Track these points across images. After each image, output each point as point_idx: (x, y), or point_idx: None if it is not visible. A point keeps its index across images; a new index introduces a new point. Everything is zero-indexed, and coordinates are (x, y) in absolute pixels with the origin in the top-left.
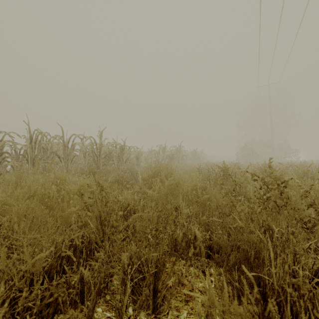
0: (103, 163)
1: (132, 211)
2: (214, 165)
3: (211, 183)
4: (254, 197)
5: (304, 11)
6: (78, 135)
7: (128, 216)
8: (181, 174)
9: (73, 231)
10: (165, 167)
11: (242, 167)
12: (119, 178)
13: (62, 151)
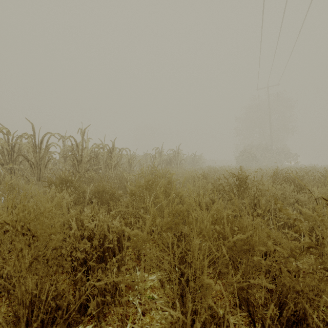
0: (88, 168)
1: (109, 249)
2: (217, 171)
3: (224, 195)
4: (309, 225)
5: (308, 8)
6: (53, 134)
7: (102, 256)
8: (181, 181)
9: (1, 289)
10: (163, 175)
11: (246, 172)
12: (100, 190)
13: (32, 154)
